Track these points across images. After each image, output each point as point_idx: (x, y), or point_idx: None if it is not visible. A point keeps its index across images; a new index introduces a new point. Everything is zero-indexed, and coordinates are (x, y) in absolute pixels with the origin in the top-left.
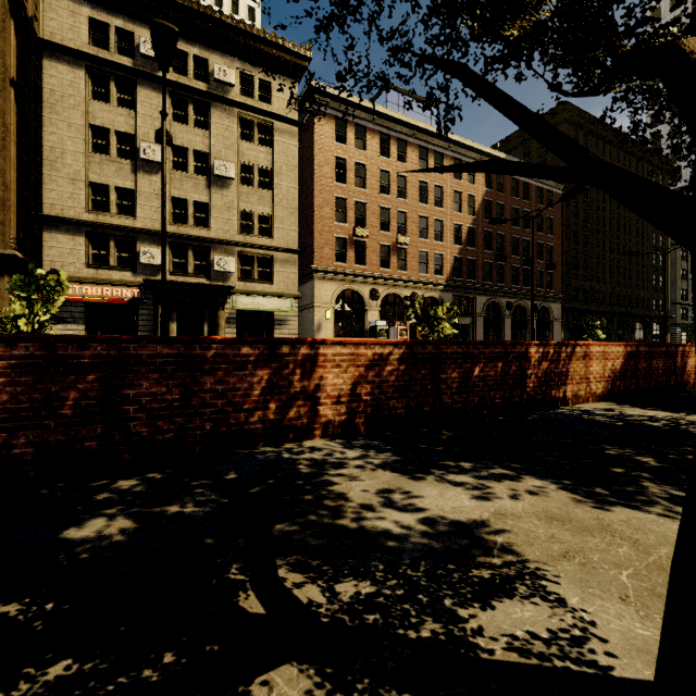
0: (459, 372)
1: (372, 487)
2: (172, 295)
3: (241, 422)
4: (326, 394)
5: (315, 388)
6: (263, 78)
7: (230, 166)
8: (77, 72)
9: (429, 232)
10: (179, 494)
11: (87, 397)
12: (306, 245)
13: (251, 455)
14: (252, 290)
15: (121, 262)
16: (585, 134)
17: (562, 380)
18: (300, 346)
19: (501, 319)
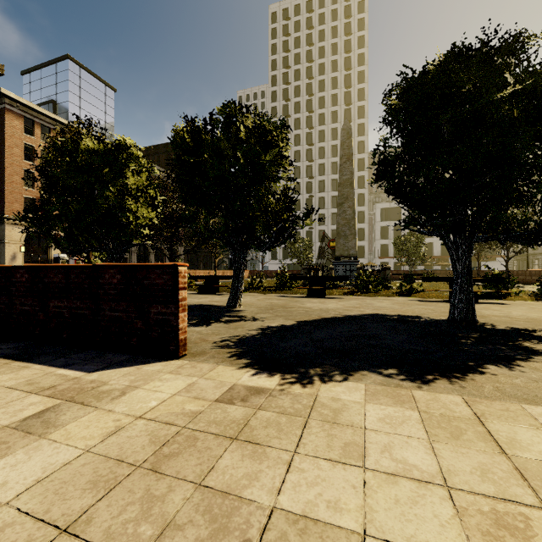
0: None
1: None
2: None
3: None
4: None
5: None
6: None
7: None
8: None
9: None
10: None
11: None
12: None
13: None
14: None
15: None
16: None
17: None
18: None
19: (149, 254)
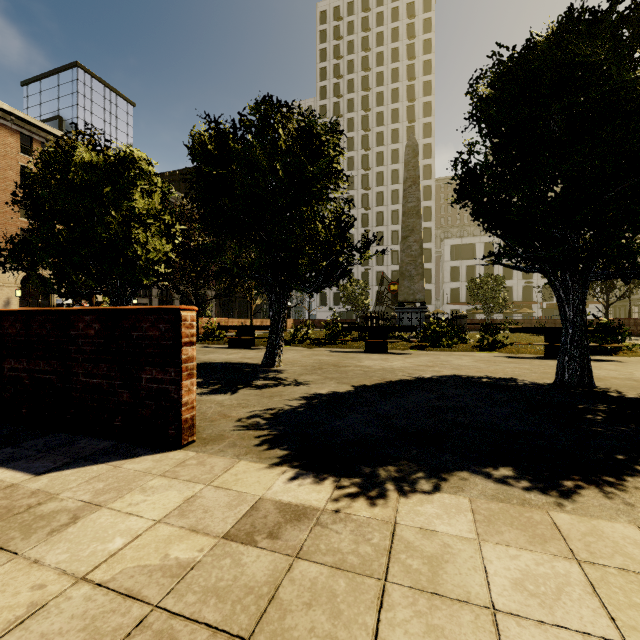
0: None
1: None
2: None
3: None
4: None
5: None
6: None
7: None
8: None
9: None
10: None
11: None
12: None
13: None
14: None
15: None
16: None
17: None
18: None
19: (173, 300)
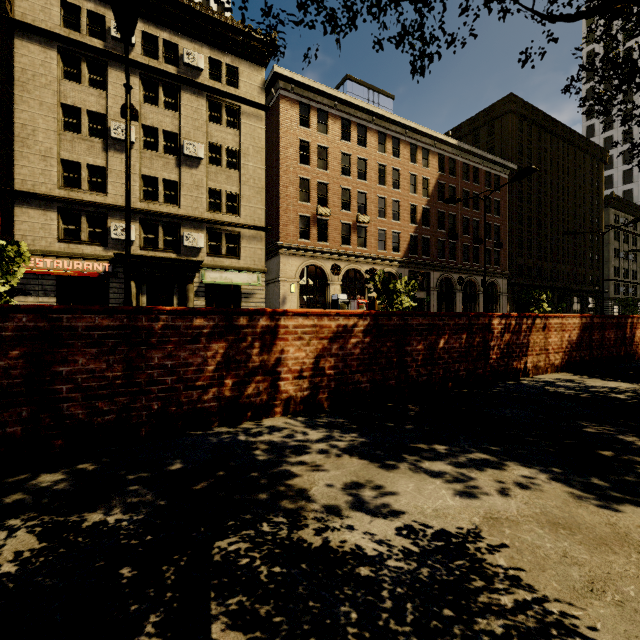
0: (424, 344)
1: (338, 480)
2: (142, 269)
3: (194, 400)
4: (288, 368)
5: (276, 362)
6: (231, 64)
7: (198, 147)
8: (49, 52)
9: (386, 211)
10: (108, 493)
11: (10, 376)
12: (271, 222)
13: (204, 437)
14: (220, 265)
15: (92, 237)
16: (529, 124)
17: (523, 351)
18: (259, 317)
19: (453, 293)
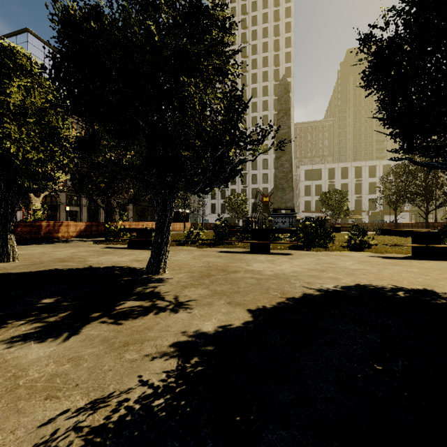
0: None
1: None
2: None
3: None
4: None
5: None
6: None
7: None
8: None
9: None
10: None
11: None
12: None
13: None
14: None
15: None
16: None
17: (57, 232)
18: None
19: (99, 208)
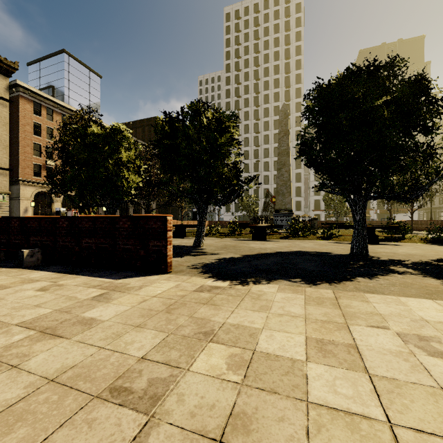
0: None
1: None
2: None
3: None
4: None
5: None
6: None
7: None
8: None
9: None
10: None
11: None
12: (12, 164)
13: None
14: None
15: None
16: None
17: None
18: None
19: (128, 208)
